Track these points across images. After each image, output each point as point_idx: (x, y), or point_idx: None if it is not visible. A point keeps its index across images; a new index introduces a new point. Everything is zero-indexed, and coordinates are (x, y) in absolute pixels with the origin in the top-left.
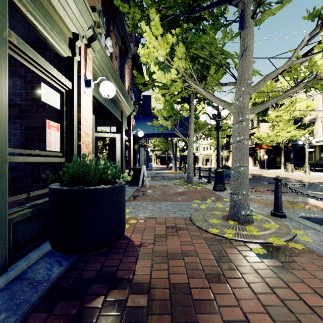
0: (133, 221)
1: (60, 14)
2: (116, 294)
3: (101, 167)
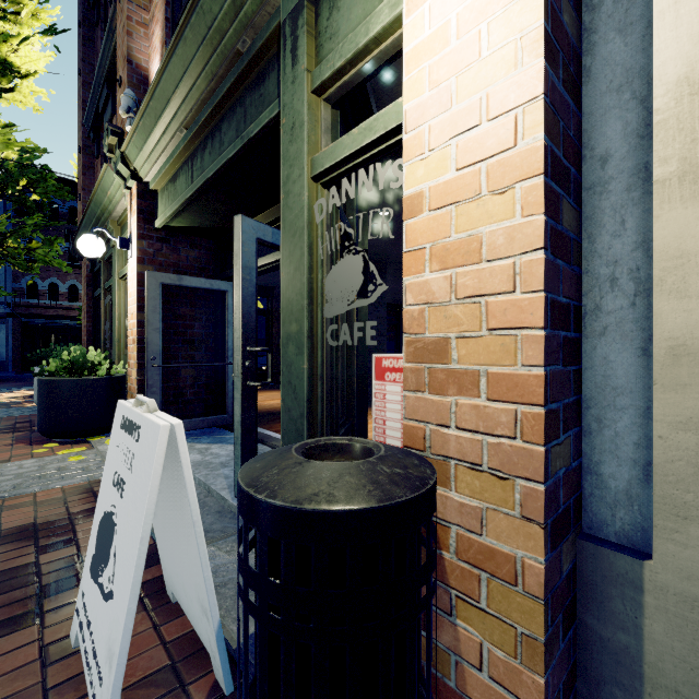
0: (40, 450)
1: (127, 205)
2: (25, 432)
3: (78, 361)
